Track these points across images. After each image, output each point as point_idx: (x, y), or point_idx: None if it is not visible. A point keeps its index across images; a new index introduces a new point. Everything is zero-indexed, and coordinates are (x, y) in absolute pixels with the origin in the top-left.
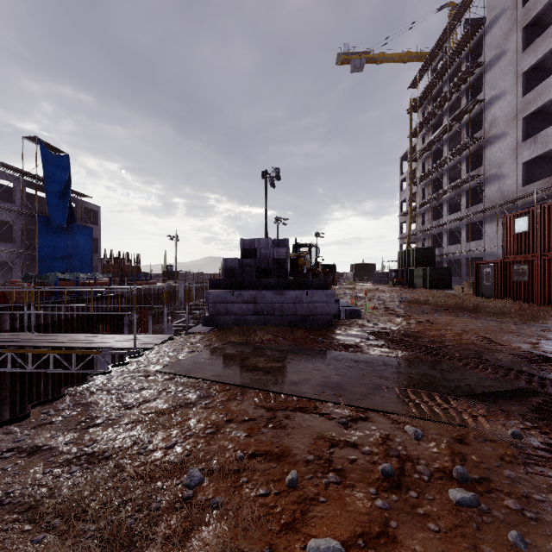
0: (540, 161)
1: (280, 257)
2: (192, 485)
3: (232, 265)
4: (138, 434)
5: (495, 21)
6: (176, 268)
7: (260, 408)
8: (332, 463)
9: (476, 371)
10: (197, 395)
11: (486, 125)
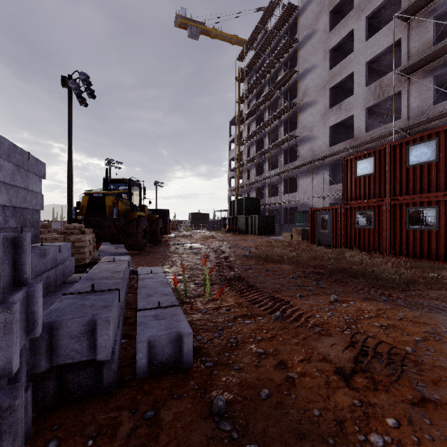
0: (340, 128)
1: None
2: None
3: None
4: None
5: (307, 5)
6: None
7: None
8: None
9: None
10: None
11: (300, 94)
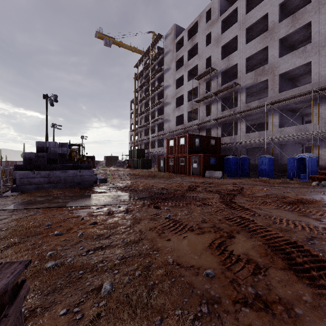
0: (181, 117)
1: (63, 152)
2: (49, 225)
3: (30, 156)
4: (14, 224)
5: (167, 53)
6: None
7: (66, 211)
8: (94, 215)
9: (143, 193)
10: (33, 213)
11: (164, 97)
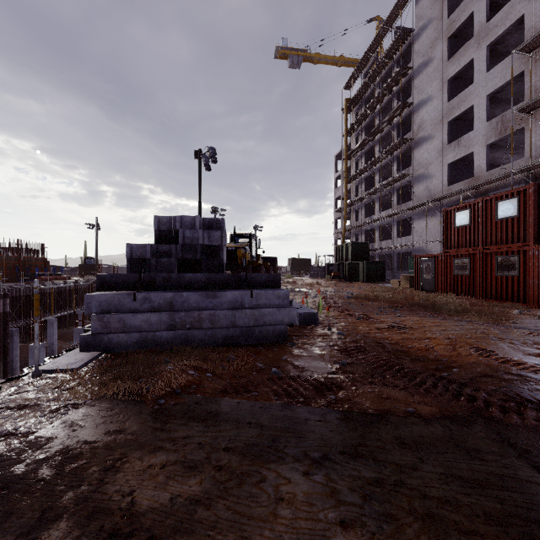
0: (461, 164)
1: (213, 243)
2: None
3: (141, 253)
4: None
5: (423, 29)
6: (96, 261)
7: None
8: None
9: None
10: None
11: (414, 127)
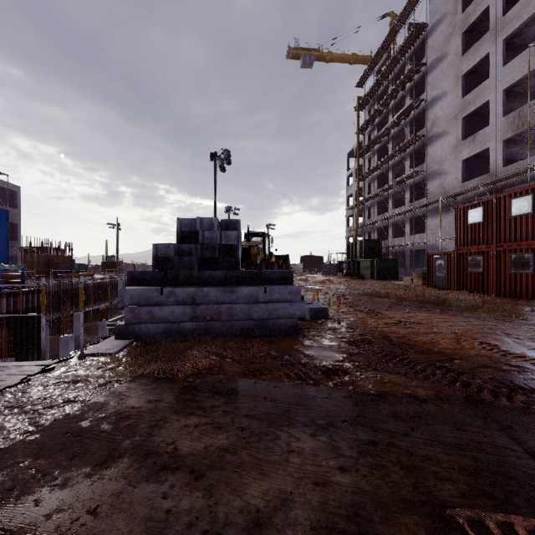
0: (476, 160)
1: (230, 243)
2: None
3: (165, 252)
4: None
5: (437, 25)
6: (117, 259)
7: None
8: None
9: None
10: None
11: (428, 124)
